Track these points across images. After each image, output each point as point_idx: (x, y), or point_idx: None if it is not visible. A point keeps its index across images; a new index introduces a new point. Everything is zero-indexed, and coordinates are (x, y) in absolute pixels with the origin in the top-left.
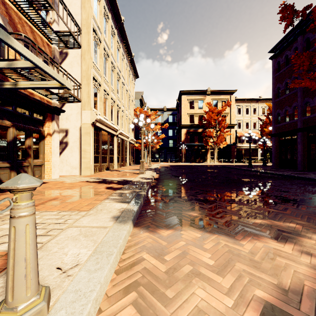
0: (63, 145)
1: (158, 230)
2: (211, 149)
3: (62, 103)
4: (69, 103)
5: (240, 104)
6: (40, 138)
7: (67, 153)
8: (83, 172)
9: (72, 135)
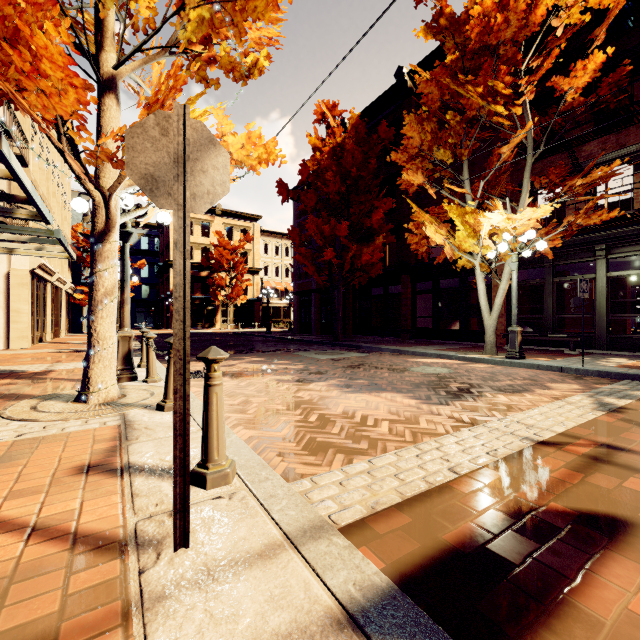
0: None
1: None
2: (223, 307)
3: None
4: None
5: (267, 239)
6: None
7: None
8: (15, 344)
9: None
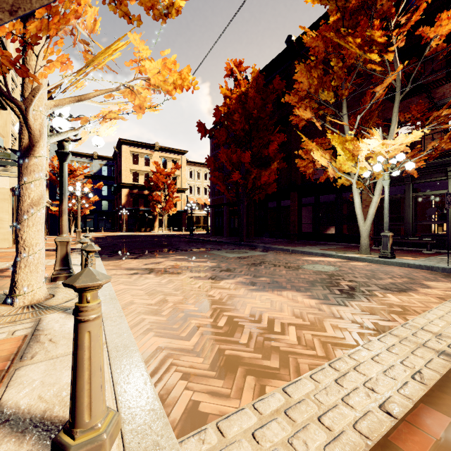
0: None
1: (113, 261)
2: (159, 216)
3: None
4: None
5: (191, 167)
6: None
7: None
8: None
9: None
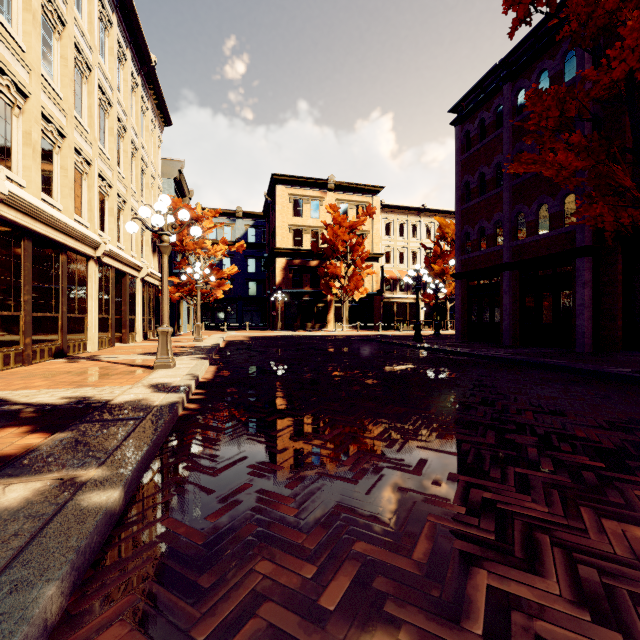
0: None
1: None
2: (335, 303)
3: None
4: None
5: (389, 216)
6: None
7: None
8: None
9: None
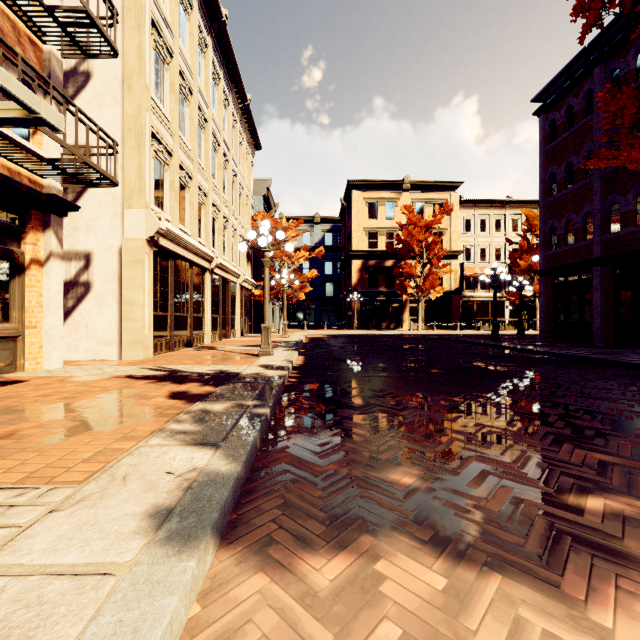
0: (79, 289)
1: (299, 560)
2: (411, 303)
3: (78, 191)
4: (93, 192)
5: (469, 212)
6: (11, 271)
7: (89, 309)
8: (128, 353)
9: (102, 266)
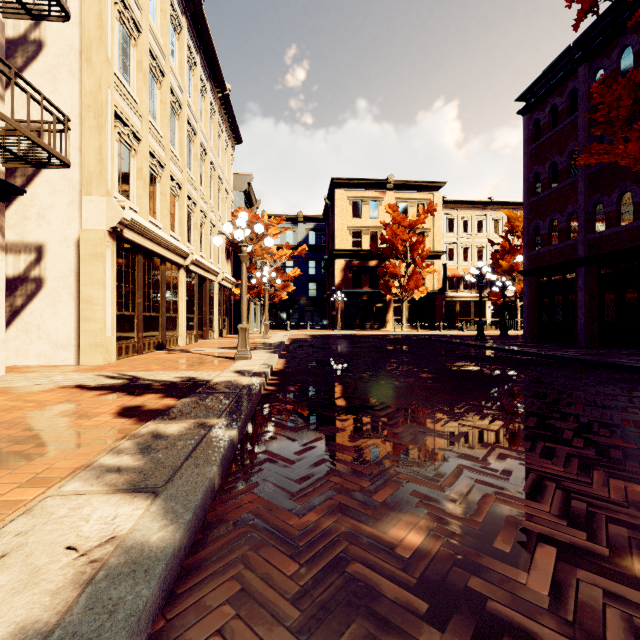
0: (29, 286)
1: None
2: (395, 303)
3: (28, 174)
4: (46, 177)
5: (452, 212)
6: None
7: (41, 308)
8: (86, 357)
9: (56, 260)
